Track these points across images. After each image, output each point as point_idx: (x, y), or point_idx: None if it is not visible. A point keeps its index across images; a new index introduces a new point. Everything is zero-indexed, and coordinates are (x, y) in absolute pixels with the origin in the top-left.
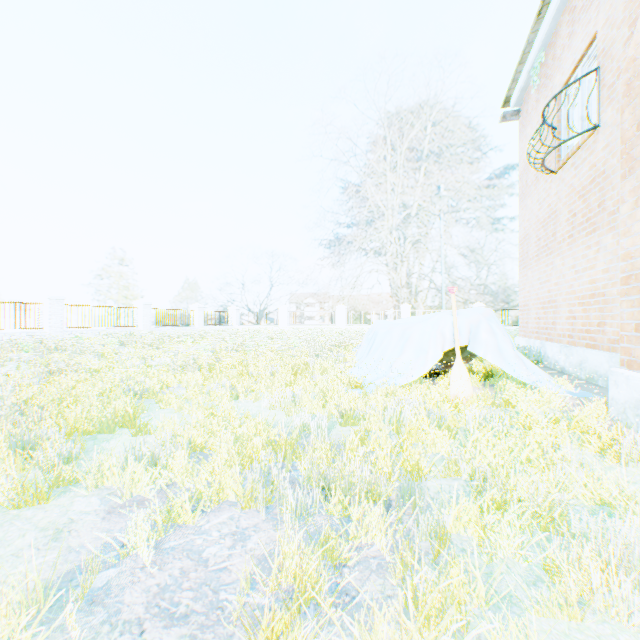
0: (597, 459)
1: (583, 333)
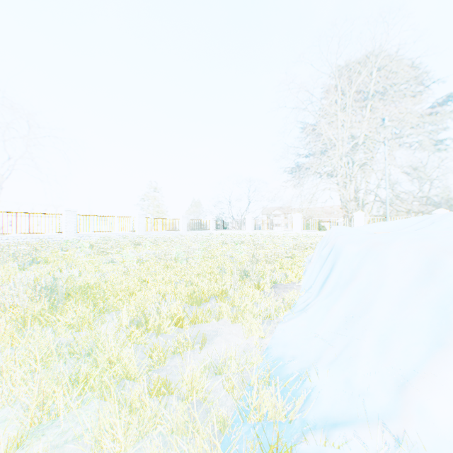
0: None
1: None
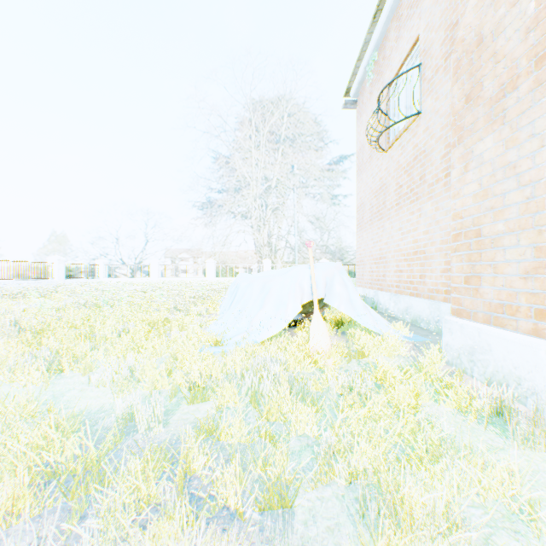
0: (457, 418)
1: (408, 284)
